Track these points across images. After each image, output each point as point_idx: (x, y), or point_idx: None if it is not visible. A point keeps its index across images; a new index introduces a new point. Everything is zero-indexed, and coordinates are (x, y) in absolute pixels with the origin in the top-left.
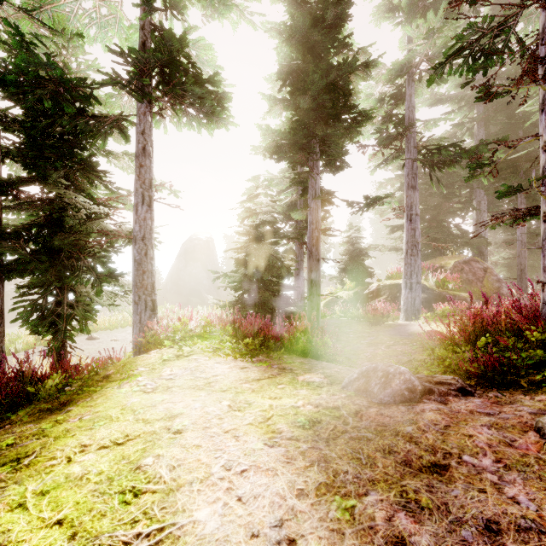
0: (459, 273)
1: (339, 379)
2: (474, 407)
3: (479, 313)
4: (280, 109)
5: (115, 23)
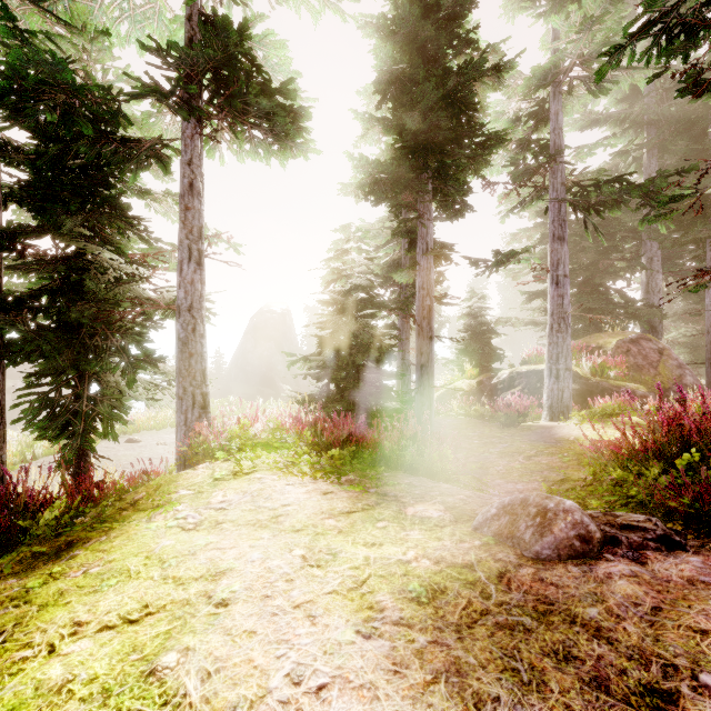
0: (624, 356)
1: (468, 513)
2: (694, 572)
3: (678, 416)
4: (378, 133)
5: (154, 16)
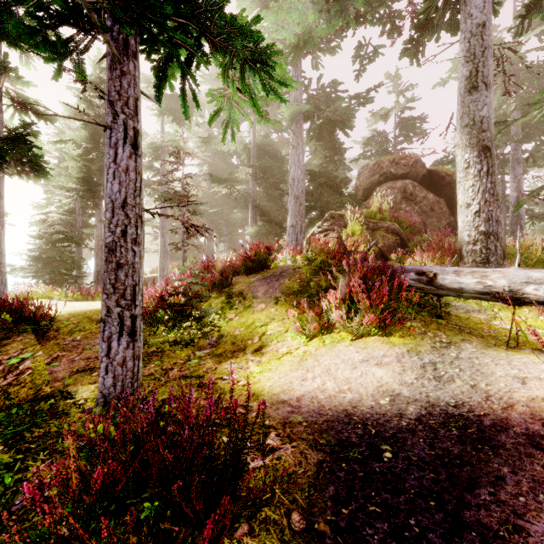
0: None
1: None
2: None
3: (169, 278)
4: (75, 163)
5: None
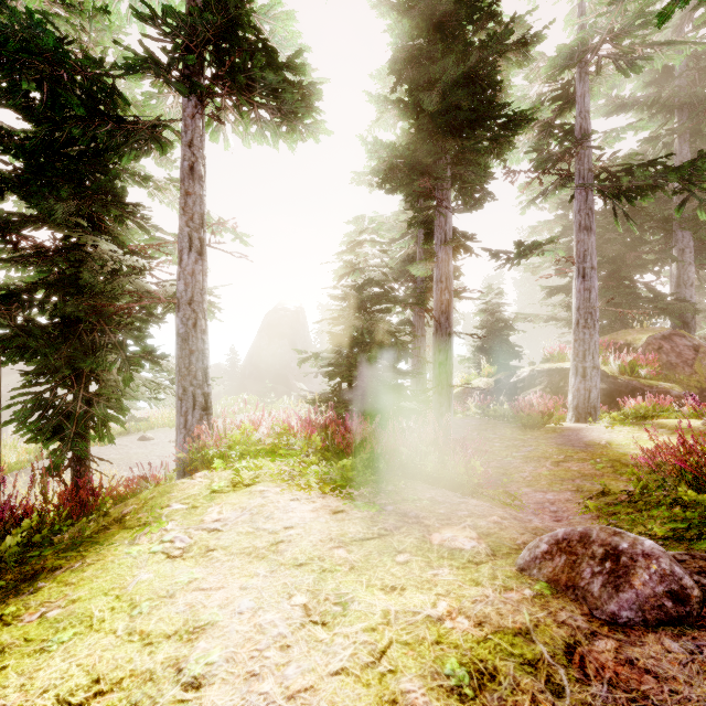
0: (656, 353)
1: (507, 543)
2: None
3: None
4: (393, 116)
5: None
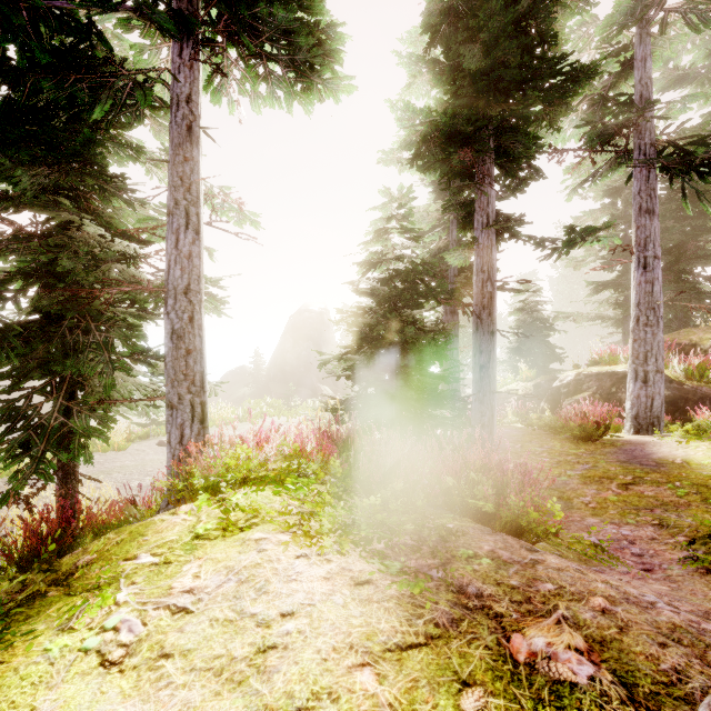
0: None
1: (643, 667)
2: None
3: None
4: (427, 82)
5: None
